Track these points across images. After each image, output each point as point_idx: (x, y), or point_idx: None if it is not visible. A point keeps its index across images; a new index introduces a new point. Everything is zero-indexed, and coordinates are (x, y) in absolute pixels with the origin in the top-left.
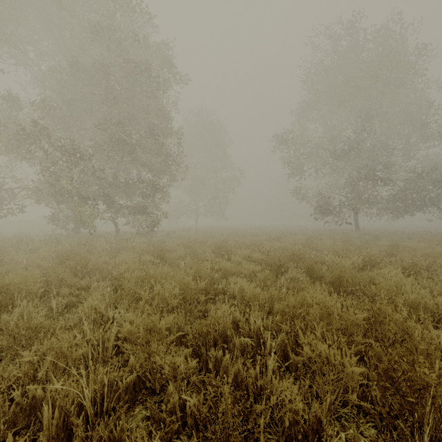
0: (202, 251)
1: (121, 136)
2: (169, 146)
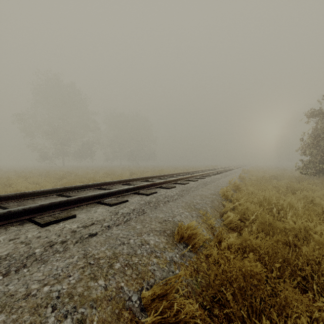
0: None
1: None
2: None
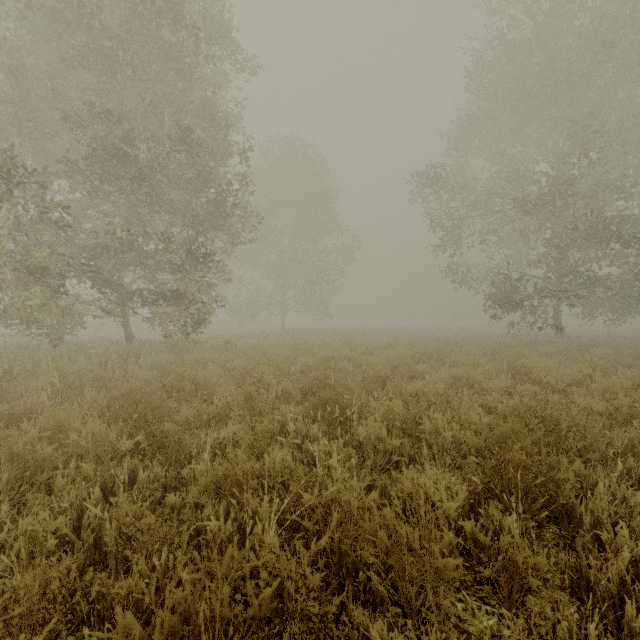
0: (277, 392)
1: (121, 148)
2: (224, 176)
